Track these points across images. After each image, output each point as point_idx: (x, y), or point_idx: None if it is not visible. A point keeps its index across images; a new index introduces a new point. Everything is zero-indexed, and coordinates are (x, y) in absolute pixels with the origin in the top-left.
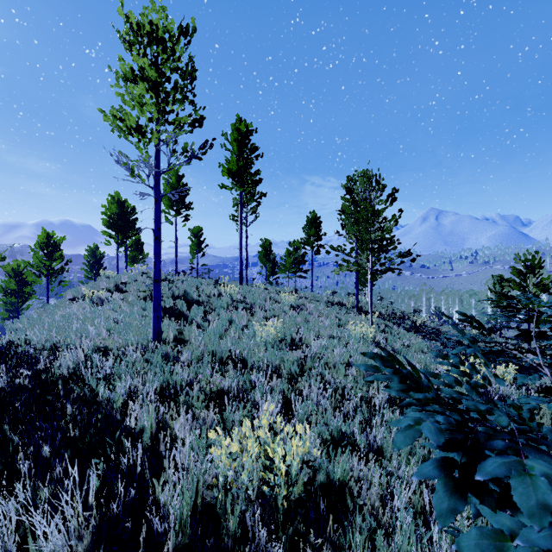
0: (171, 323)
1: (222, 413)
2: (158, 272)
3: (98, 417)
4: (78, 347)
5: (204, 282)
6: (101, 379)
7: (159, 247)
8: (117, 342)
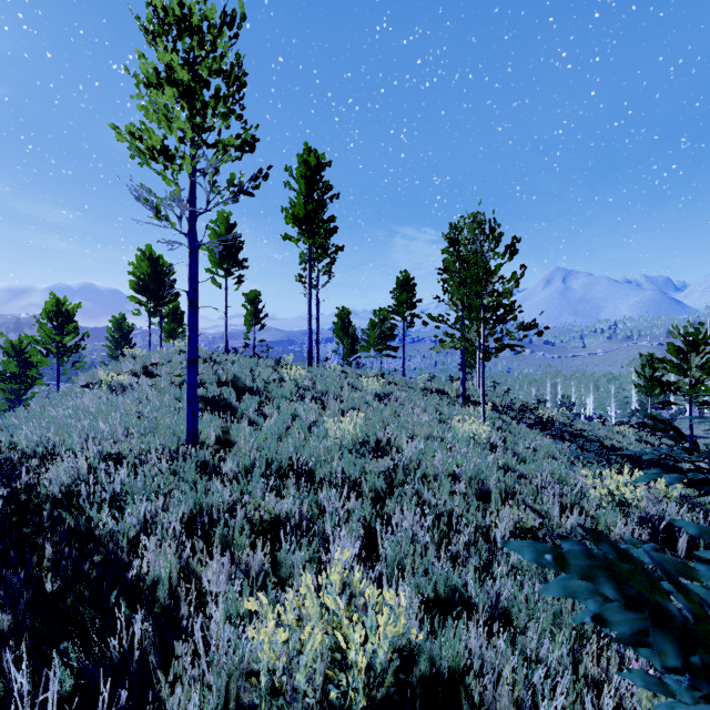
0: (213, 419)
1: (278, 551)
2: (193, 349)
3: (96, 559)
4: (78, 454)
5: (262, 363)
6: (107, 500)
7: (195, 315)
8: (136, 447)
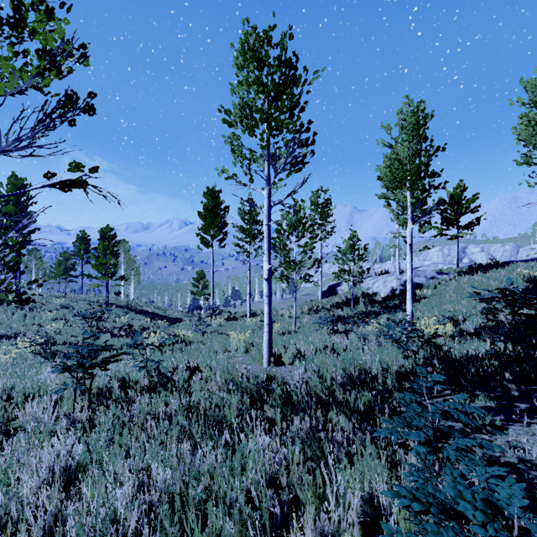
0: None
1: None
2: None
3: None
4: None
5: None
6: None
7: None
8: None
